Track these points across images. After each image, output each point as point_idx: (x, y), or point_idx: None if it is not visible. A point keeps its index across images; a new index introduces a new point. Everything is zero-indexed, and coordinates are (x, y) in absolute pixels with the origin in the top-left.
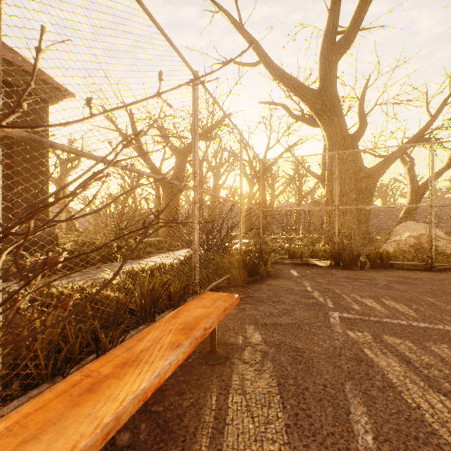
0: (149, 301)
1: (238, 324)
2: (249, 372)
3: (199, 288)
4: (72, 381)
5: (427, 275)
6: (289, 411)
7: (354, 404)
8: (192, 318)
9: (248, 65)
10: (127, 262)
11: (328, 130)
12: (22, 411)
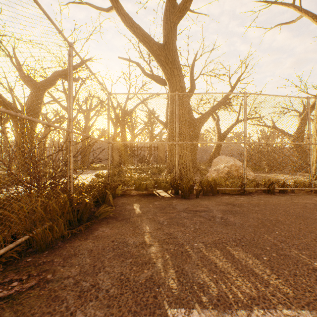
0: None
1: None
2: None
3: None
4: None
5: (245, 200)
6: None
7: None
8: None
9: (102, 9)
10: None
11: (170, 80)
12: None
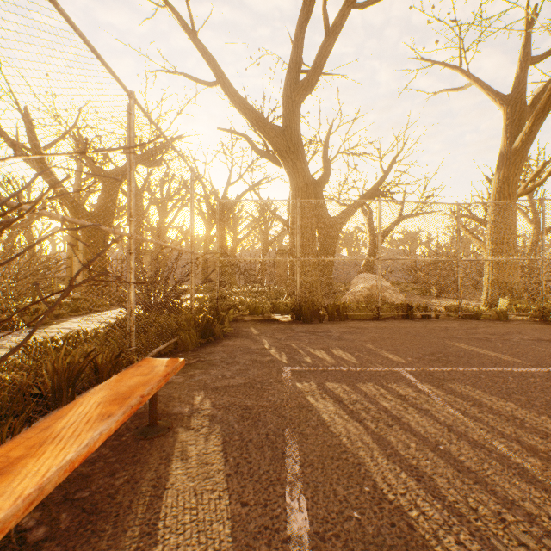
0: (66, 378)
1: (185, 392)
2: (194, 437)
3: (136, 357)
4: None
5: (373, 324)
6: (231, 463)
7: (290, 443)
8: (126, 388)
9: (203, 83)
10: (20, 331)
11: (292, 175)
12: None
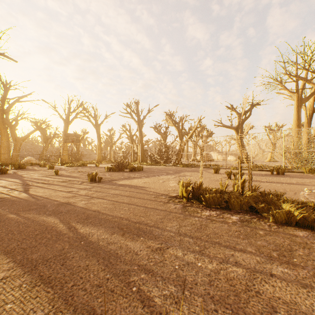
0: None
1: None
2: None
3: None
4: None
5: None
6: None
7: None
8: None
9: None
10: None
11: (1, 131)
12: None
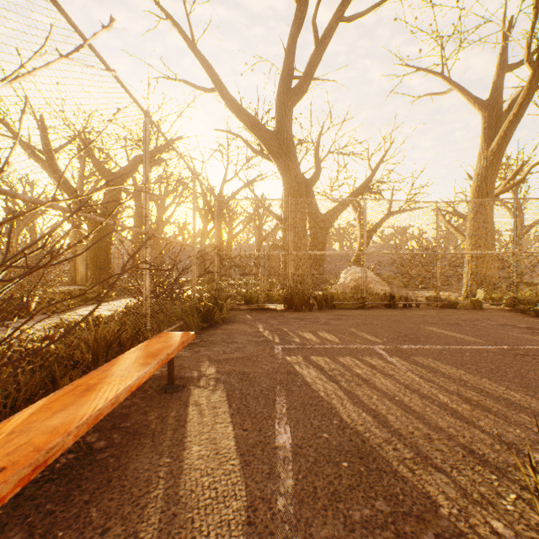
0: (102, 346)
1: (193, 363)
2: (204, 392)
3: (151, 335)
4: (69, 389)
5: (358, 312)
6: (234, 407)
7: (280, 395)
8: (155, 350)
9: (202, 90)
10: (40, 318)
11: (284, 174)
12: (40, 404)
